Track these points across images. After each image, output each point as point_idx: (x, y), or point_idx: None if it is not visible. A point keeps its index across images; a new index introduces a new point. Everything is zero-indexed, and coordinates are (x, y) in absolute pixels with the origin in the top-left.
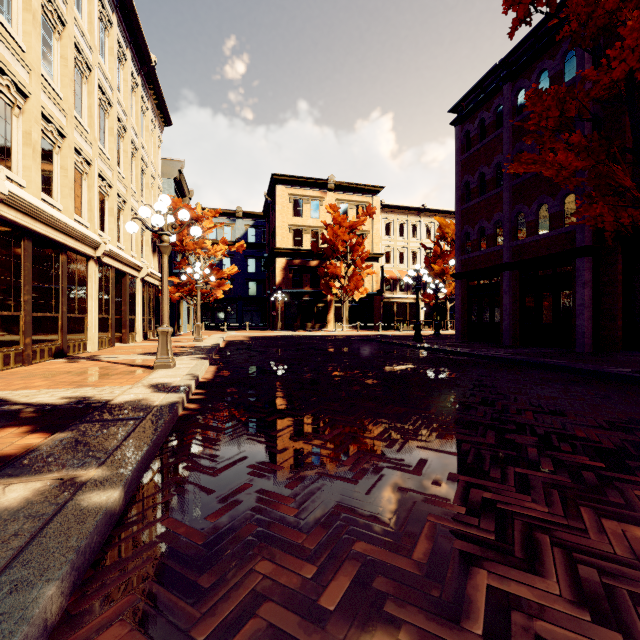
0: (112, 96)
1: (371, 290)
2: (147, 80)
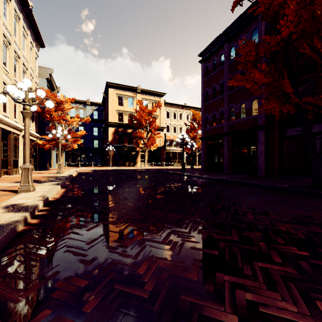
0: None
1: (159, 145)
2: (27, 17)
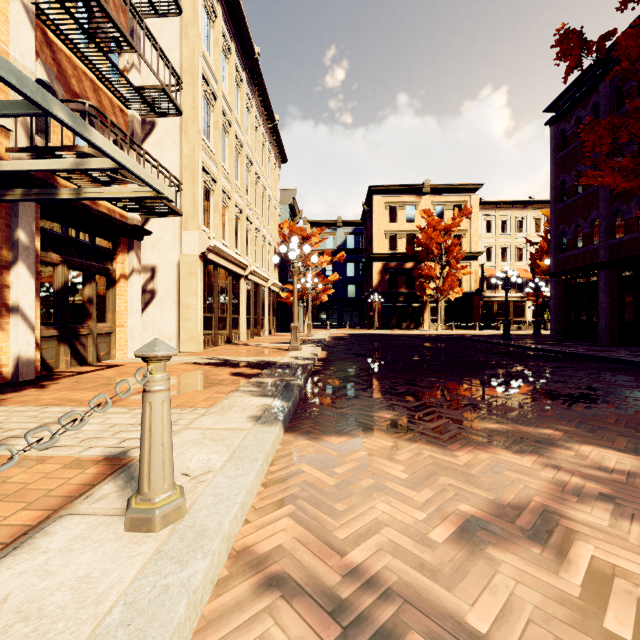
0: (252, 158)
1: (469, 289)
2: (272, 134)
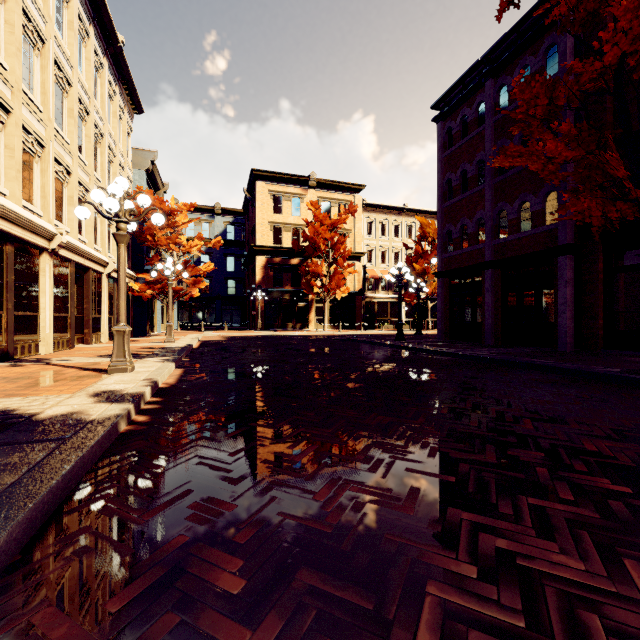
0: (71, 74)
1: (353, 289)
2: (114, 62)
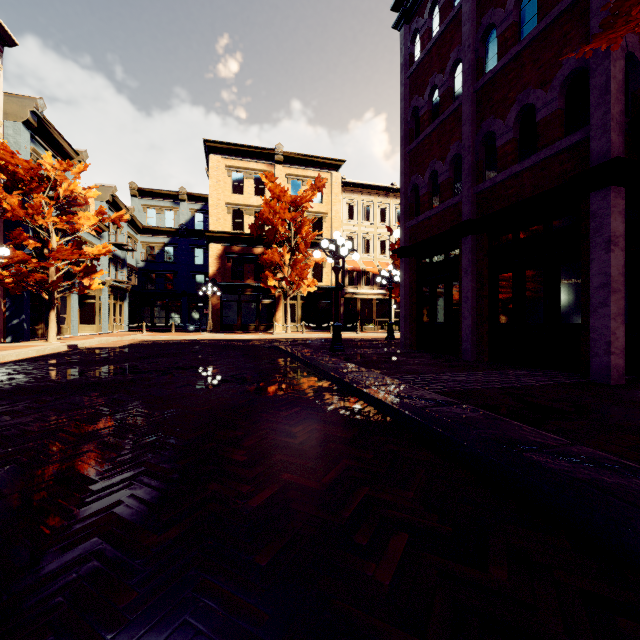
0: None
1: (330, 284)
2: None
